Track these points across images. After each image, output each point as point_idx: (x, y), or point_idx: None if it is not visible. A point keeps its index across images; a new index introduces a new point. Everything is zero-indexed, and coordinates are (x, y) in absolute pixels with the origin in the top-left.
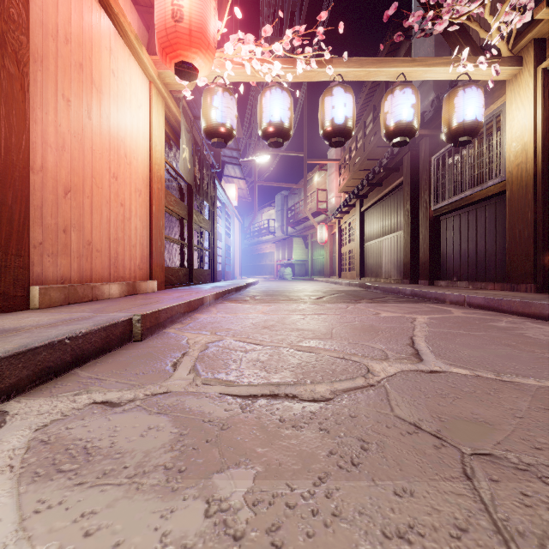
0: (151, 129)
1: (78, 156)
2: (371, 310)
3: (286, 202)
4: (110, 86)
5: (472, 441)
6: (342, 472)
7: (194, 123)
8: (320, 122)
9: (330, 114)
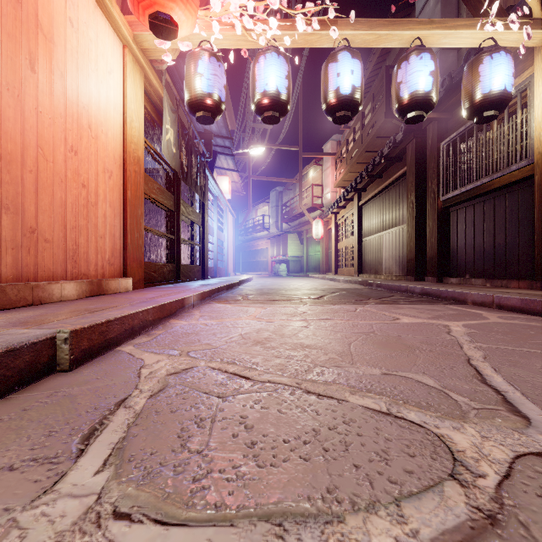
0: (125, 101)
1: (14, 116)
2: (386, 314)
3: (281, 198)
4: (66, 37)
5: None
6: None
7: (180, 103)
8: (322, 94)
9: (335, 83)
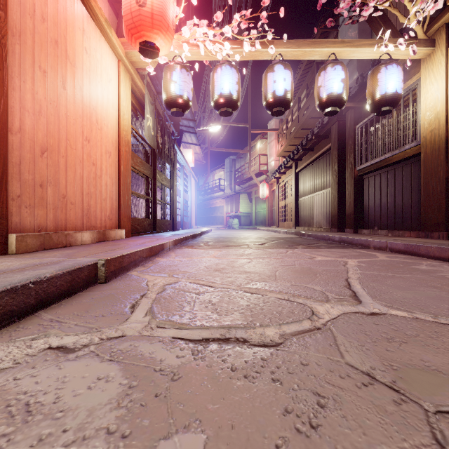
0: (119, 101)
1: (54, 121)
2: (307, 255)
3: (234, 164)
4: (83, 61)
5: (431, 395)
6: (301, 437)
7: (157, 96)
8: (263, 94)
9: (272, 87)
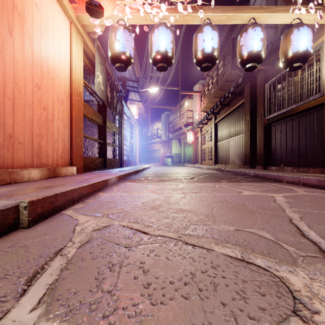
0: (71, 57)
1: None
2: (233, 189)
3: (168, 118)
4: (33, 15)
5: None
6: None
7: (106, 59)
8: (194, 52)
9: (201, 46)
